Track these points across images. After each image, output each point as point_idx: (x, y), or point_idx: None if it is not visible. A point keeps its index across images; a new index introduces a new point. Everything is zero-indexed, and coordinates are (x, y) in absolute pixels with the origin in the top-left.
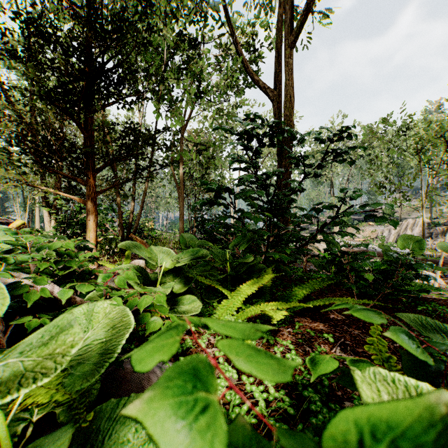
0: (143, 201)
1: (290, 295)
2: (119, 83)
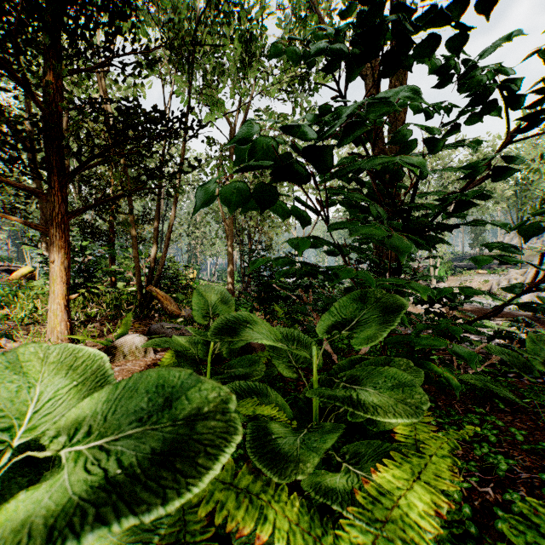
0: (169, 236)
1: None
2: None
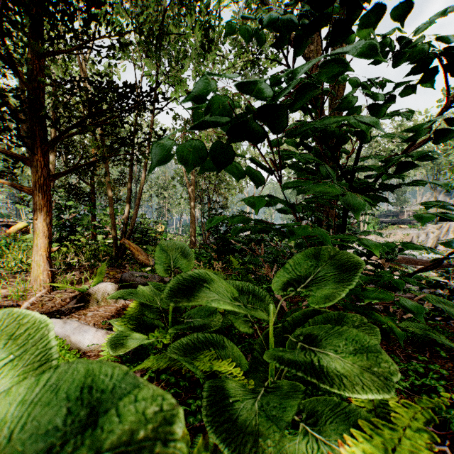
0: (140, 197)
1: None
2: None
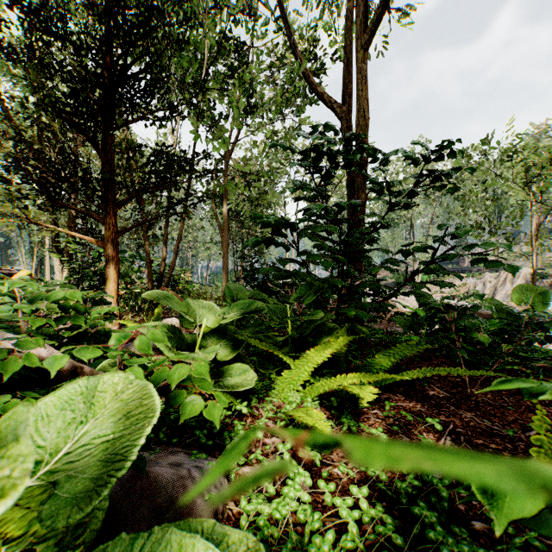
0: (178, 245)
1: (373, 363)
2: (146, 90)
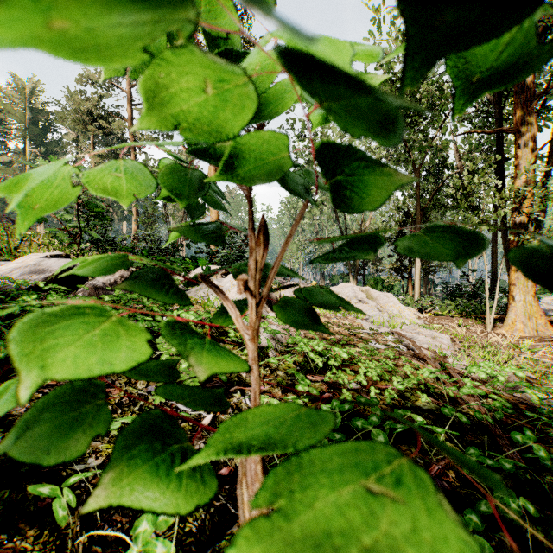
0: None
1: None
2: None
